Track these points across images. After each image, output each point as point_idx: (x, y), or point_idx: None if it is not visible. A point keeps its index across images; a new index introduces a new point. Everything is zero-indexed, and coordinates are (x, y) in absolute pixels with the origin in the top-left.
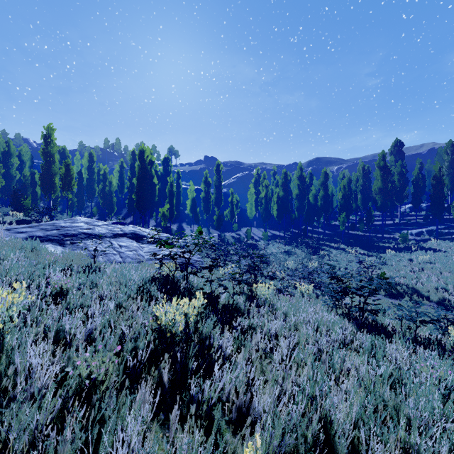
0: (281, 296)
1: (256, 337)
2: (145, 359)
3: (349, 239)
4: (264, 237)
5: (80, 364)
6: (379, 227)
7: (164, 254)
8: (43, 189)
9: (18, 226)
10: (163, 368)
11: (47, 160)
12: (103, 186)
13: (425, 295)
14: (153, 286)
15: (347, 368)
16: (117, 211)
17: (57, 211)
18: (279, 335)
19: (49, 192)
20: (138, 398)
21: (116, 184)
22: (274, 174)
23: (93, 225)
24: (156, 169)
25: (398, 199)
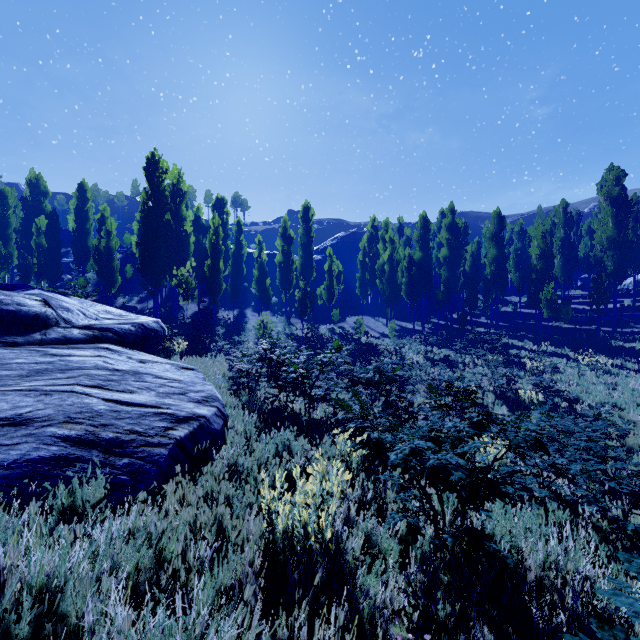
0: None
1: None
2: None
3: (552, 335)
4: (391, 331)
5: None
6: (594, 314)
7: None
8: None
9: None
10: None
11: None
12: (100, 240)
13: None
14: None
15: None
16: (135, 289)
17: None
18: None
19: None
20: None
21: (134, 243)
22: (400, 229)
23: None
24: (198, 215)
25: (632, 263)
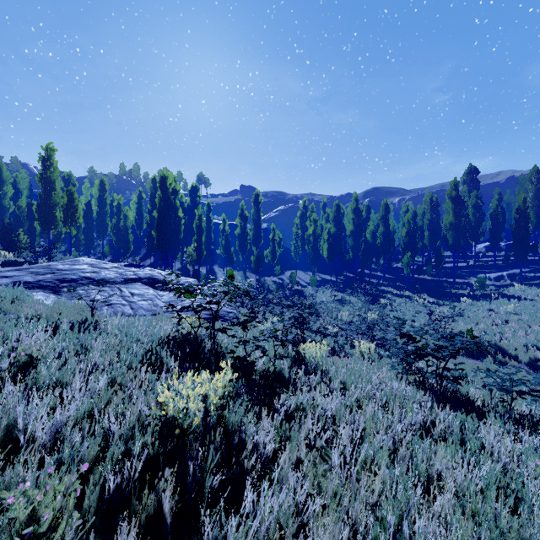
0: (336, 359)
1: (306, 423)
2: (137, 473)
3: (414, 284)
4: (313, 282)
5: (12, 504)
6: (450, 270)
7: (183, 305)
8: (41, 223)
9: (3, 269)
10: (167, 484)
11: (46, 188)
12: (117, 220)
13: (513, 354)
14: (165, 351)
15: (437, 471)
16: (134, 251)
17: (61, 250)
18: (336, 418)
19: (48, 227)
20: None
21: (133, 218)
22: (324, 207)
23: (99, 268)
24: (181, 200)
25: (473, 237)
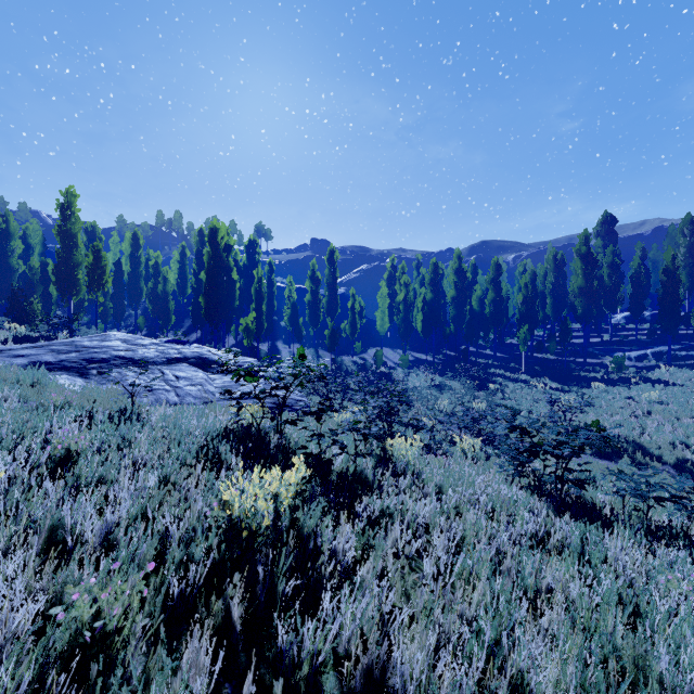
0: (431, 458)
1: (393, 530)
2: (202, 579)
3: (533, 366)
4: (403, 362)
5: (77, 600)
6: (579, 347)
7: (243, 391)
8: (59, 288)
9: (16, 346)
10: (235, 593)
11: (66, 243)
12: (155, 284)
13: (655, 454)
14: (224, 445)
15: (547, 585)
16: (176, 323)
17: (83, 322)
18: (430, 526)
19: (68, 293)
20: (186, 656)
21: (175, 281)
22: (418, 266)
23: (135, 345)
24: (236, 258)
25: (608, 305)
